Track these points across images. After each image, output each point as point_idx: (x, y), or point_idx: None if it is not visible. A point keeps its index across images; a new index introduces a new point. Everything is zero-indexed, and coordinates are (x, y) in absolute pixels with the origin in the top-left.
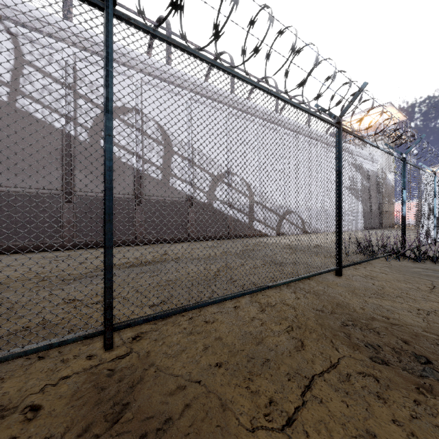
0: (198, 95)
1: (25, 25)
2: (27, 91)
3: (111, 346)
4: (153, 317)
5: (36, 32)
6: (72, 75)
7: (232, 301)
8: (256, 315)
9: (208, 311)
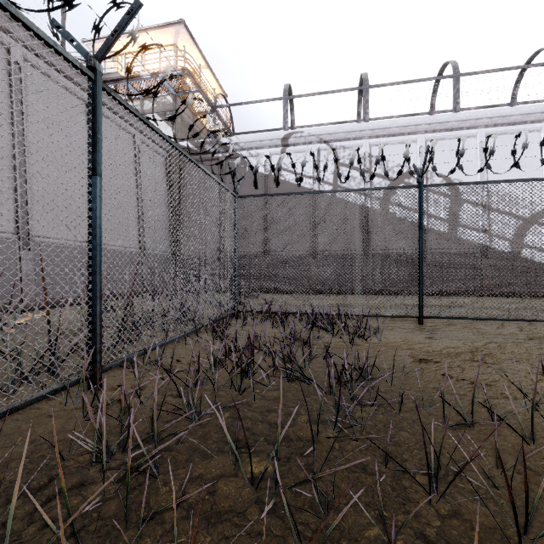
0: (497, 126)
1: (340, 140)
2: (341, 184)
3: (422, 323)
4: (441, 317)
5: (346, 141)
6: (368, 161)
7: (499, 325)
8: (512, 331)
9: (477, 325)
